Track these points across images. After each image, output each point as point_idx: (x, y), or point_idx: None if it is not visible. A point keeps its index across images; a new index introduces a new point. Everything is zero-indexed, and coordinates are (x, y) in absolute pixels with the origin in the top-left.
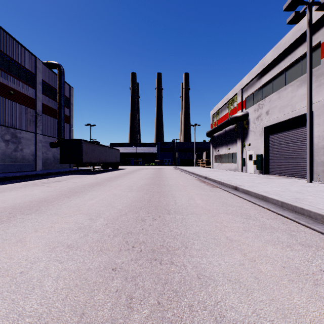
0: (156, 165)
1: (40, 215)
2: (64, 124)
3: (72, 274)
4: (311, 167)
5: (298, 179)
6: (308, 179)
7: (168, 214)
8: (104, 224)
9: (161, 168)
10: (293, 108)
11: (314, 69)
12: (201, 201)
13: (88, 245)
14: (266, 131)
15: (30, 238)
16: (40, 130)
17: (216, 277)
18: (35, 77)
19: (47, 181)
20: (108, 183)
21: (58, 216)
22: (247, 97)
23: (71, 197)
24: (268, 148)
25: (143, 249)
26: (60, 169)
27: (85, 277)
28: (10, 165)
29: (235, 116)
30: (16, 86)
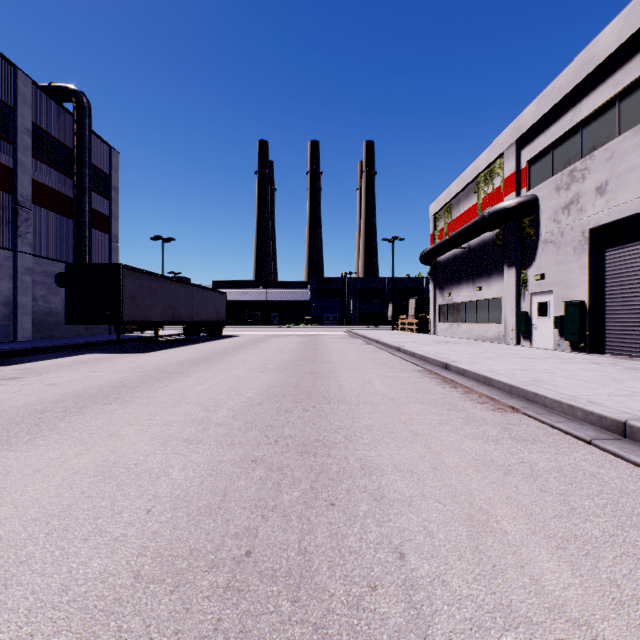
0: (307, 328)
1: None
2: (91, 231)
3: None
4: None
5: None
6: None
7: None
8: None
9: (319, 334)
10: None
11: None
12: (569, 572)
13: None
14: (594, 239)
15: None
16: (28, 244)
17: None
18: (13, 116)
19: None
20: (150, 388)
21: None
22: (532, 159)
23: None
24: (602, 284)
25: None
26: (79, 338)
27: None
28: None
29: (501, 207)
30: None
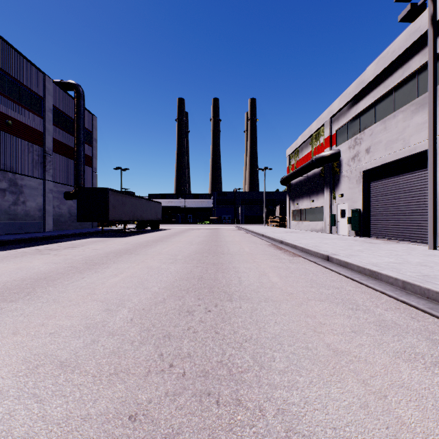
0: (211, 224)
1: (30, 303)
2: (84, 167)
3: (53, 430)
4: (435, 227)
5: (415, 245)
6: (430, 245)
7: (230, 301)
8: (127, 320)
9: (219, 228)
10: (405, 143)
11: (437, 87)
12: (279, 279)
13: (94, 362)
14: (365, 176)
15: (1, 347)
16: (51, 175)
17: (322, 438)
18: (43, 102)
19: (57, 247)
20: (142, 250)
21: (58, 305)
22: (338, 129)
23: (85, 272)
24: (369, 200)
25: (188, 371)
26: (78, 230)
27: (76, 438)
28: (7, 224)
29: (321, 156)
30: (16, 113)
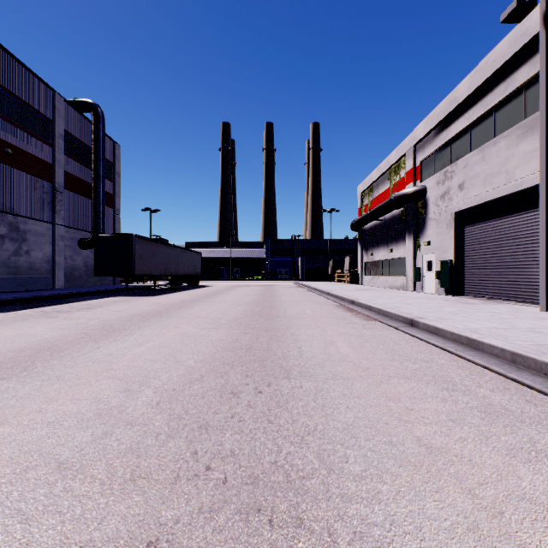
0: (264, 280)
1: (26, 381)
2: (104, 208)
3: None
4: (547, 283)
5: (522, 306)
6: (542, 305)
7: (287, 378)
8: (152, 404)
9: (273, 284)
10: (509, 176)
11: None
12: (350, 350)
13: (105, 464)
14: (458, 219)
15: None
16: (62, 218)
17: None
18: (52, 126)
19: (68, 308)
20: (176, 312)
21: (63, 385)
22: (423, 160)
23: (101, 341)
24: (462, 249)
25: (230, 476)
26: (96, 287)
27: None
28: (6, 279)
29: (402, 194)
30: (18, 140)
